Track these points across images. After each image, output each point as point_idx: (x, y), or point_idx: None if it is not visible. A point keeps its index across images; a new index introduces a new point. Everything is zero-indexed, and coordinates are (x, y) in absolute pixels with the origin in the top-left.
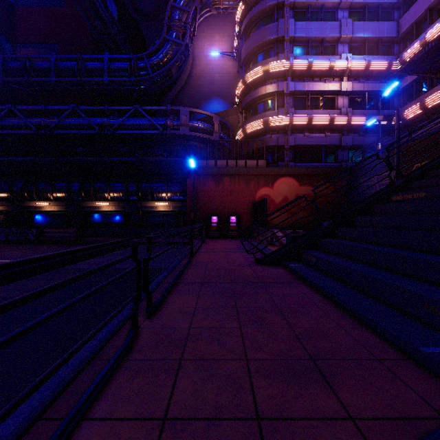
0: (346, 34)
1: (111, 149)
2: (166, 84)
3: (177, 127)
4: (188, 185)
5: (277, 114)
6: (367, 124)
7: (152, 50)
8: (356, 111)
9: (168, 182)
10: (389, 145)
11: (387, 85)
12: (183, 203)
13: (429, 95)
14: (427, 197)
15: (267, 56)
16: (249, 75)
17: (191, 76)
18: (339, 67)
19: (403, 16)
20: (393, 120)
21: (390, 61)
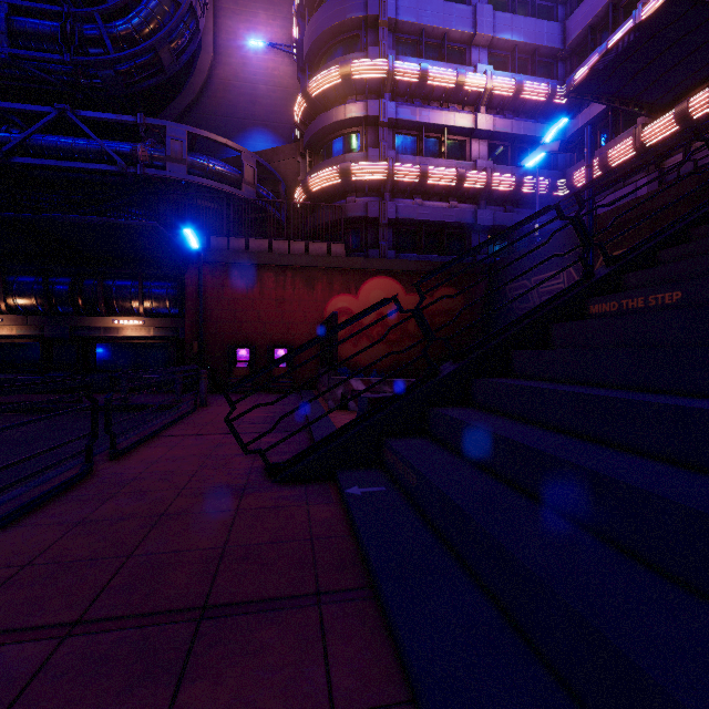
0: (485, 30)
1: (7, 200)
2: (150, 84)
3: (159, 163)
4: (187, 286)
5: (366, 159)
6: (527, 163)
7: (116, 5)
8: (500, 166)
9: (146, 278)
10: (583, 187)
11: (547, 128)
12: (178, 321)
13: (612, 146)
14: (690, 303)
15: (349, 52)
16: (314, 83)
17: (212, 83)
18: (472, 85)
19: (572, 14)
20: (557, 188)
21: (552, 87)
